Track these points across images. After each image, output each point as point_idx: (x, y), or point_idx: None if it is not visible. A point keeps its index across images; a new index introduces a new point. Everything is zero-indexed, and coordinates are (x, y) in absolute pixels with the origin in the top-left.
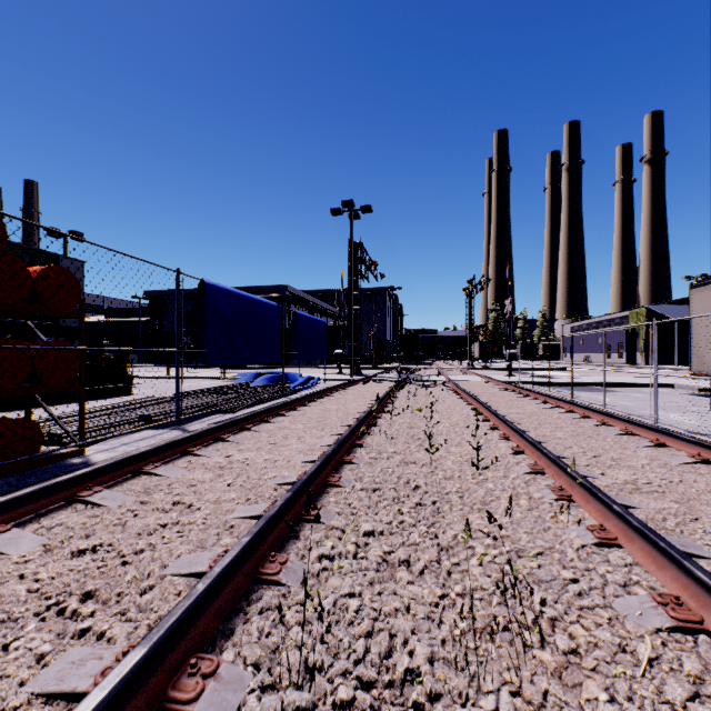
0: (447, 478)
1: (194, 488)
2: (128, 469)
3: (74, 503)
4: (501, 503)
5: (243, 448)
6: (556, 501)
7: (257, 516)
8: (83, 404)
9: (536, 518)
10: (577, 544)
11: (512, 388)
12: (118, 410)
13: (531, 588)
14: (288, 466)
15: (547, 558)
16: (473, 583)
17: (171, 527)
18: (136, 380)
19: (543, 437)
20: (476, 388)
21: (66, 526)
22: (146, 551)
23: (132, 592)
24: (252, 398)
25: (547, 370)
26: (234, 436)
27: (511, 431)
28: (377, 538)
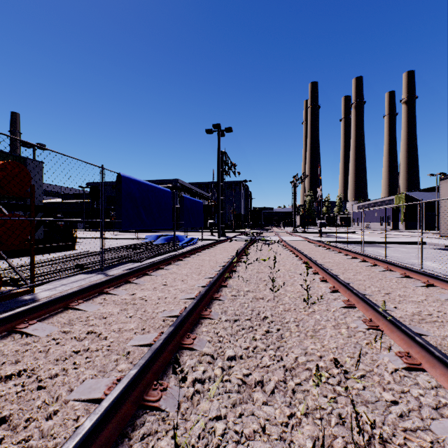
0: (286, 310)
1: (105, 320)
2: (58, 305)
3: (13, 333)
4: (327, 331)
5: (144, 288)
6: (367, 330)
7: (147, 344)
8: (33, 258)
9: (354, 344)
10: (390, 368)
11: (323, 245)
12: (63, 260)
13: (371, 422)
14: (174, 302)
15: (369, 380)
16: (314, 403)
17: (82, 354)
18: (79, 240)
19: (349, 279)
20: (299, 245)
21: (1, 353)
22: (58, 376)
23: (38, 418)
24: (154, 252)
25: (343, 233)
26: (139, 279)
27: (328, 275)
28: (237, 362)
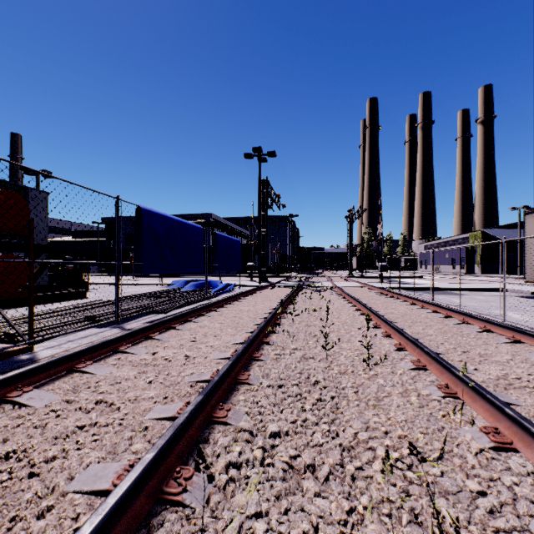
0: (341, 373)
1: (118, 386)
2: (61, 368)
3: (3, 404)
4: (393, 400)
5: (168, 345)
6: (443, 398)
7: (170, 417)
8: (32, 309)
9: (428, 416)
10: (475, 448)
11: (385, 292)
12: (71, 311)
13: (457, 525)
14: (204, 362)
15: (447, 463)
16: (379, 494)
17: (87, 430)
18: (92, 286)
19: (418, 334)
20: (357, 292)
21: None
22: (55, 460)
23: (27, 517)
24: (181, 301)
25: (408, 278)
26: (162, 334)
27: (392, 330)
28: (282, 440)
